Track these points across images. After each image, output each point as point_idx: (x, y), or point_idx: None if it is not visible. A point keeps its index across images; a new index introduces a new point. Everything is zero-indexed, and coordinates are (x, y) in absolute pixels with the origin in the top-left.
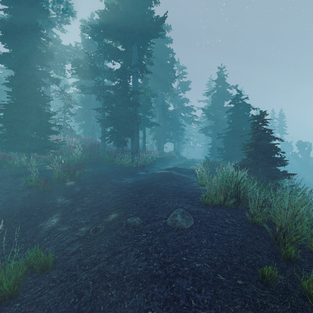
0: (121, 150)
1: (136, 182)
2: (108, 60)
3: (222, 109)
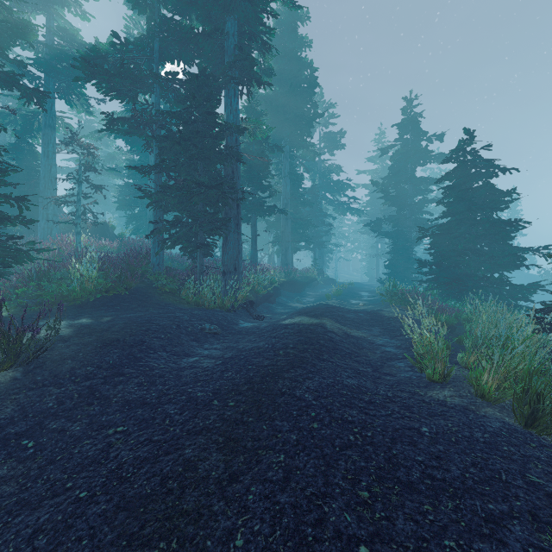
0: (198, 267)
1: (224, 364)
2: (171, 59)
3: (412, 182)
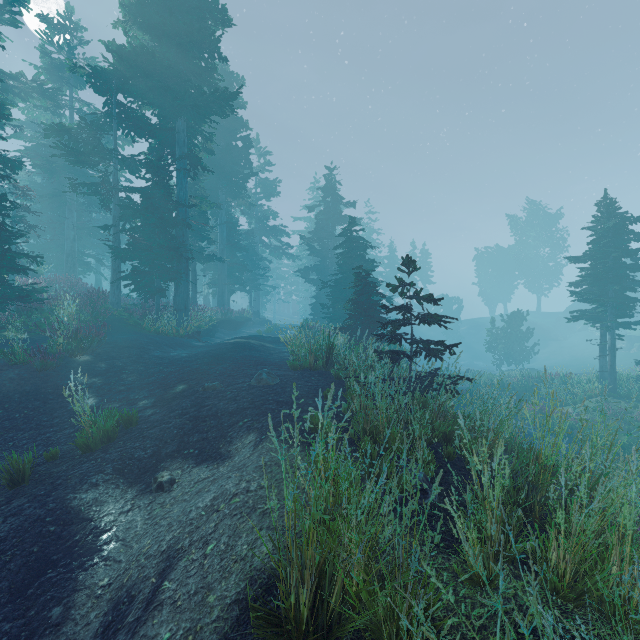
0: (156, 306)
1: (195, 354)
2: (126, 134)
3: (332, 238)
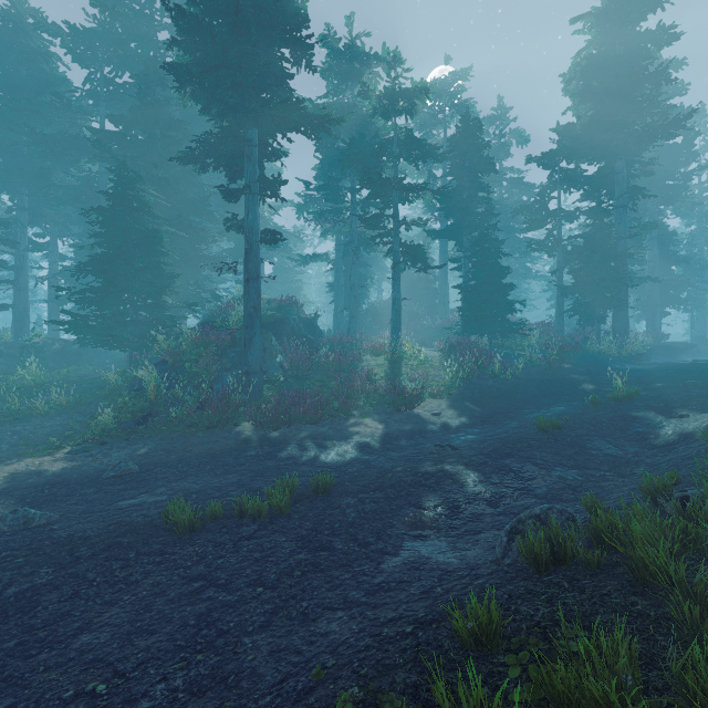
0: (596, 331)
1: (652, 368)
2: (565, 191)
3: None
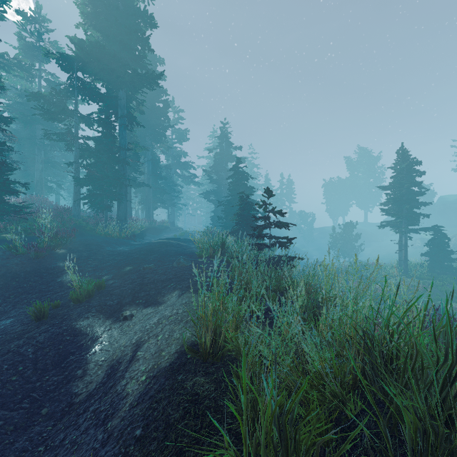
0: (105, 217)
1: (134, 249)
2: (83, 99)
3: (225, 171)
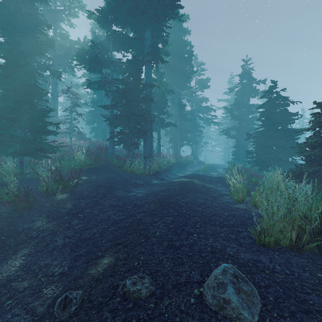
0: (132, 154)
1: (147, 195)
2: (118, 50)
3: (247, 107)
